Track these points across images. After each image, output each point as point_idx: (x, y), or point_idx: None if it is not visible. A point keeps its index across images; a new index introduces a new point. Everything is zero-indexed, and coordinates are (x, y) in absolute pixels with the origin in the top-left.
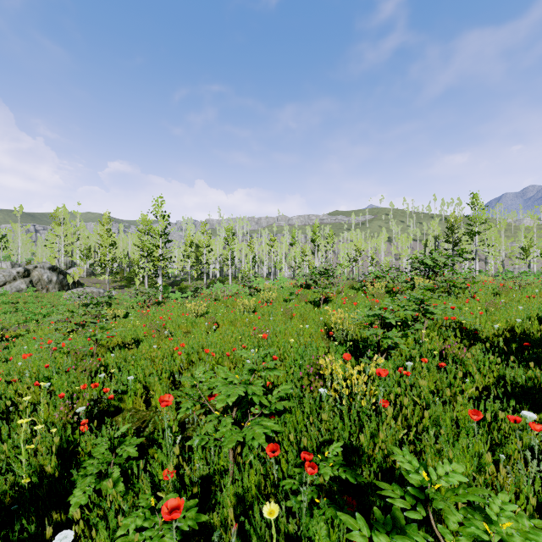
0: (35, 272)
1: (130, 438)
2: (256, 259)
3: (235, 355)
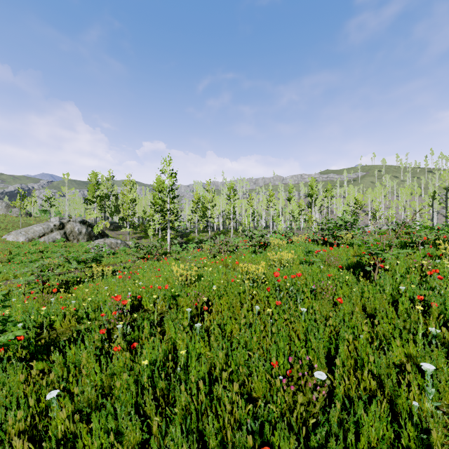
0: (68, 225)
1: None
2: (254, 214)
3: None
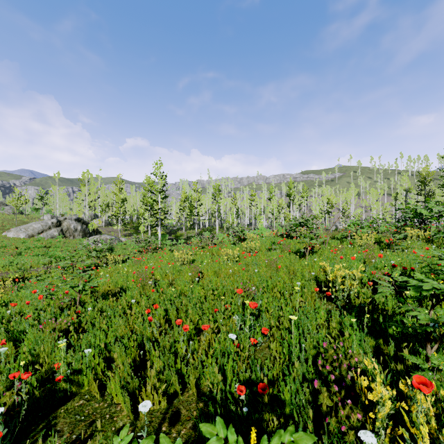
0: (64, 222)
1: None
2: (238, 212)
3: (216, 317)
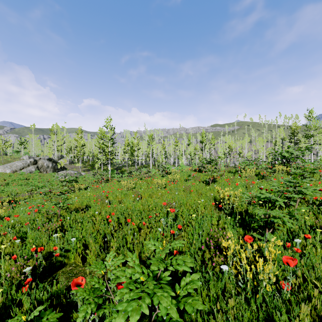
0: (39, 161)
1: (51, 311)
2: (166, 154)
3: (150, 221)
